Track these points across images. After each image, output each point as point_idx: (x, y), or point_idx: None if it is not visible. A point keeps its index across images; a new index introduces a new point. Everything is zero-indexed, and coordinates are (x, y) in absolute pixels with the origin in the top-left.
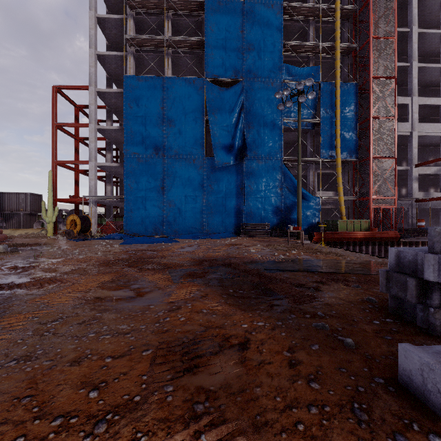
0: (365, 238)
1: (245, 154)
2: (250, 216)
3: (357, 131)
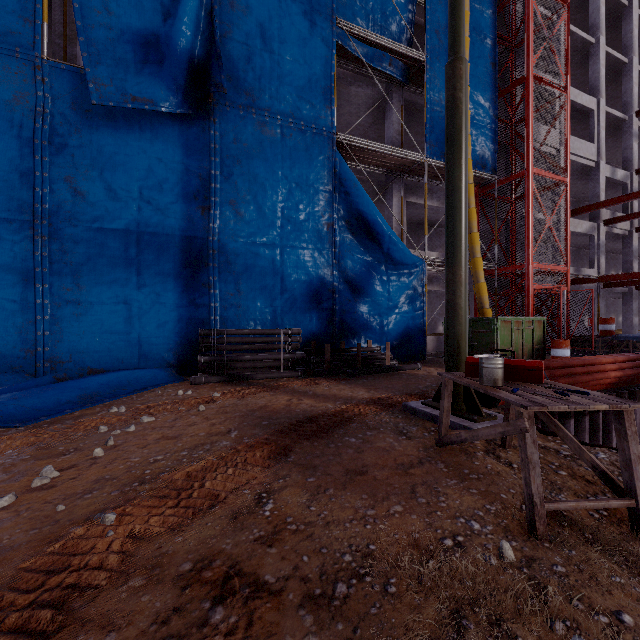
0: (623, 380)
1: (216, 80)
2: (235, 304)
3: (496, 109)
